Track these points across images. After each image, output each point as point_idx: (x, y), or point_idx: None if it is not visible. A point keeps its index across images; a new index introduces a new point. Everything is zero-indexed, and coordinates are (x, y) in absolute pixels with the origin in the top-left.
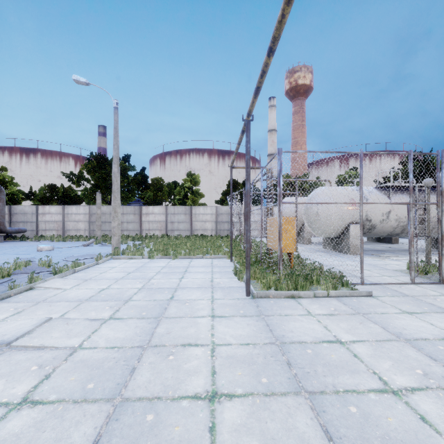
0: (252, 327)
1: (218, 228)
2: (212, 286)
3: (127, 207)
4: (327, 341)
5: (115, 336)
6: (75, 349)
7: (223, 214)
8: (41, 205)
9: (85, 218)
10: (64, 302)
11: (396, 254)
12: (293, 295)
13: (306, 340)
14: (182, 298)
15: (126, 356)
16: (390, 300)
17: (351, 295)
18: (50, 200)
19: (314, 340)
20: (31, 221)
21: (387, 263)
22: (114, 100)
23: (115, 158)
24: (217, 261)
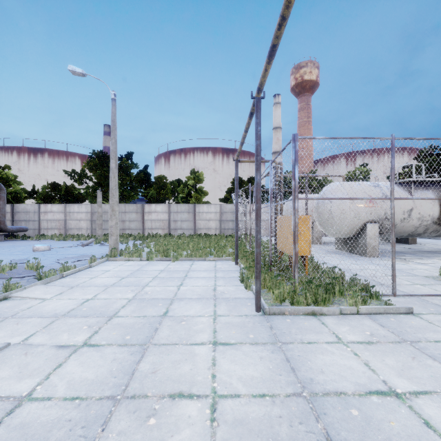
0: (266, 363)
1: (223, 227)
2: (215, 297)
3: (130, 206)
4: (376, 392)
5: (82, 376)
6: (20, 402)
7: (228, 213)
8: (44, 203)
9: (87, 216)
10: (36, 318)
11: (419, 257)
12: (314, 312)
13: (345, 390)
14: (178, 314)
15: (88, 416)
16: (438, 319)
17: (386, 312)
18: (52, 198)
19: (357, 390)
20: (33, 220)
21: (413, 268)
22: (112, 91)
23: (113, 153)
24: (221, 263)
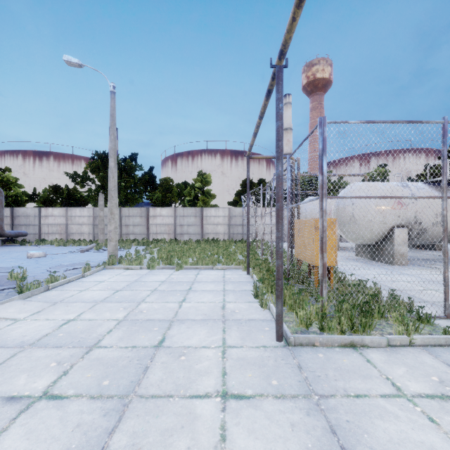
0: (302, 437)
1: (231, 232)
2: (224, 318)
3: (134, 209)
4: None
5: None
6: None
7: (237, 217)
8: (45, 207)
9: (89, 220)
10: None
11: None
12: (354, 343)
13: None
14: (177, 344)
15: None
16: None
17: (448, 344)
18: (53, 201)
19: None
20: (34, 224)
21: None
22: (111, 83)
23: (111, 151)
24: (230, 273)
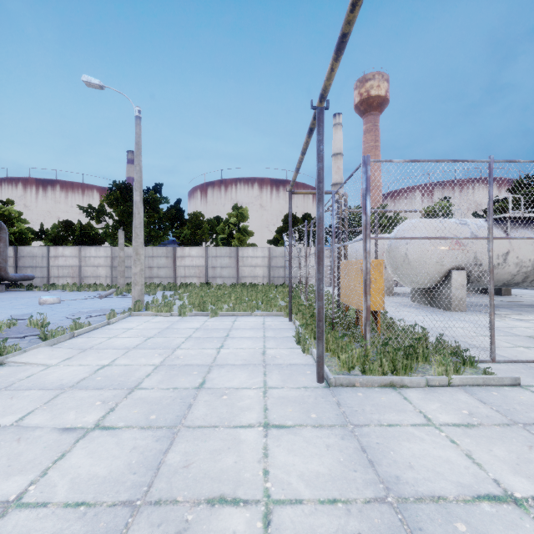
0: (335, 454)
1: (272, 275)
2: (264, 363)
3: (158, 249)
4: (486, 497)
5: (91, 471)
6: (5, 509)
7: (278, 257)
8: (54, 246)
9: (106, 262)
10: (36, 390)
11: (516, 312)
12: (393, 383)
13: (445, 494)
14: (218, 385)
15: (95, 532)
16: None
17: (486, 384)
18: (64, 240)
19: (461, 494)
20: (41, 266)
21: (512, 326)
22: (136, 107)
23: (137, 183)
24: (271, 320)
